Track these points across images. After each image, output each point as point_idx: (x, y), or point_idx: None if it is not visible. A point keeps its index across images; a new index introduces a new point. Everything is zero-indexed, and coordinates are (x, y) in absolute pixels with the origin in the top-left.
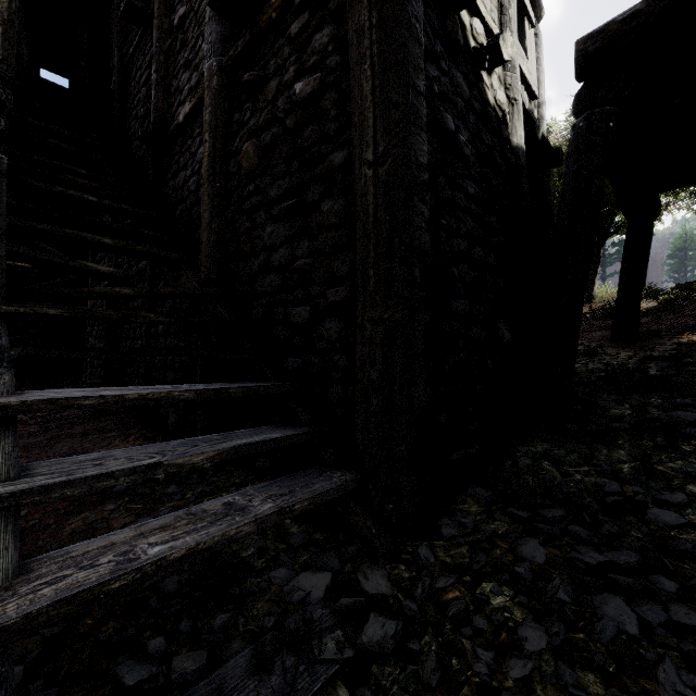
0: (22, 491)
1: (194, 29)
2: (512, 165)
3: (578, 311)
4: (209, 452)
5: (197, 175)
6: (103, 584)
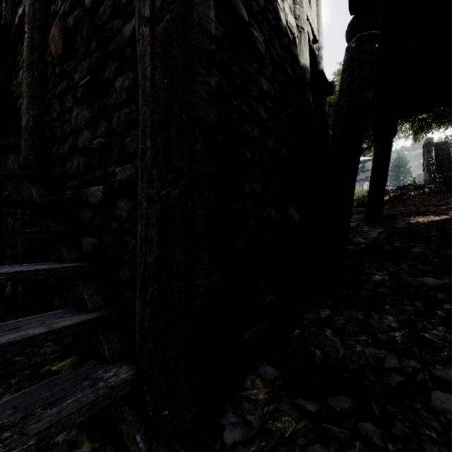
0: None
1: None
2: (300, 79)
3: (350, 197)
4: None
5: None
6: None
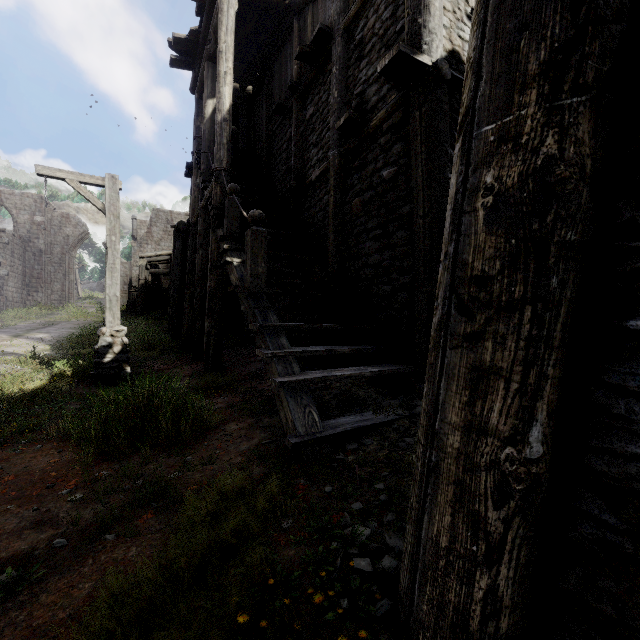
0: (296, 351)
1: (319, 124)
2: None
3: None
4: (349, 349)
5: (323, 211)
6: (327, 377)
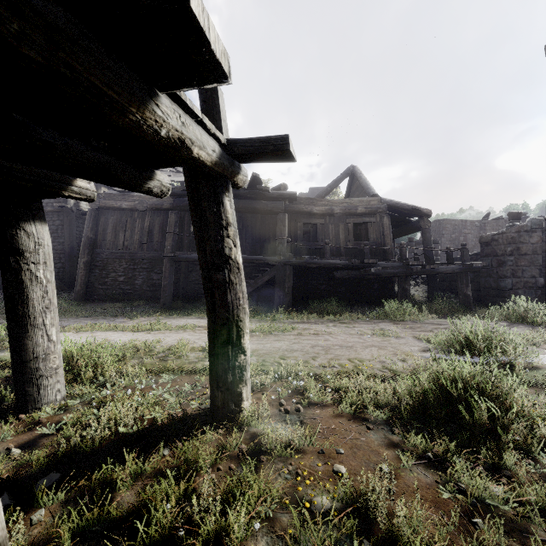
0: None
1: None
2: None
3: None
4: None
5: None
6: None
